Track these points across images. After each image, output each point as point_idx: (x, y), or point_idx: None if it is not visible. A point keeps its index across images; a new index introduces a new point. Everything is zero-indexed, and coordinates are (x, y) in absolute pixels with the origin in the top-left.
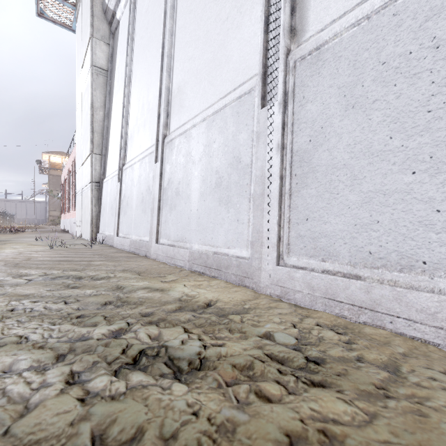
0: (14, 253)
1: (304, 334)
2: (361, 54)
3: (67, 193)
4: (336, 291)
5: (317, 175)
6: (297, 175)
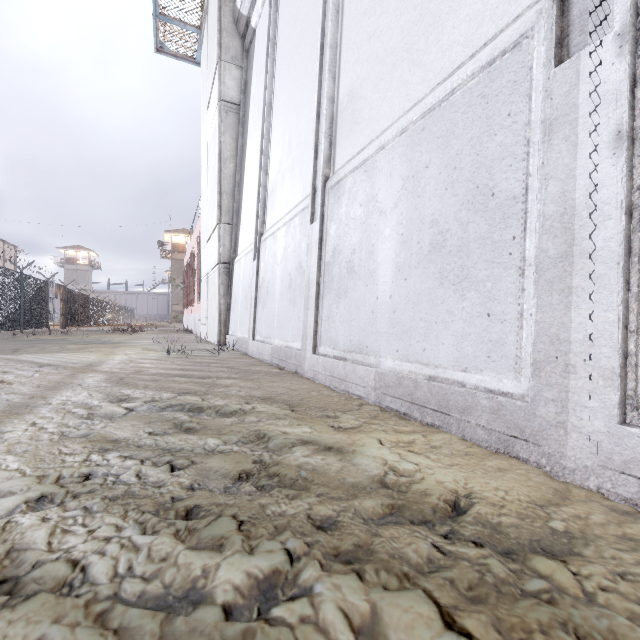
0: (124, 361)
1: None
2: None
3: (191, 281)
4: None
5: None
6: None
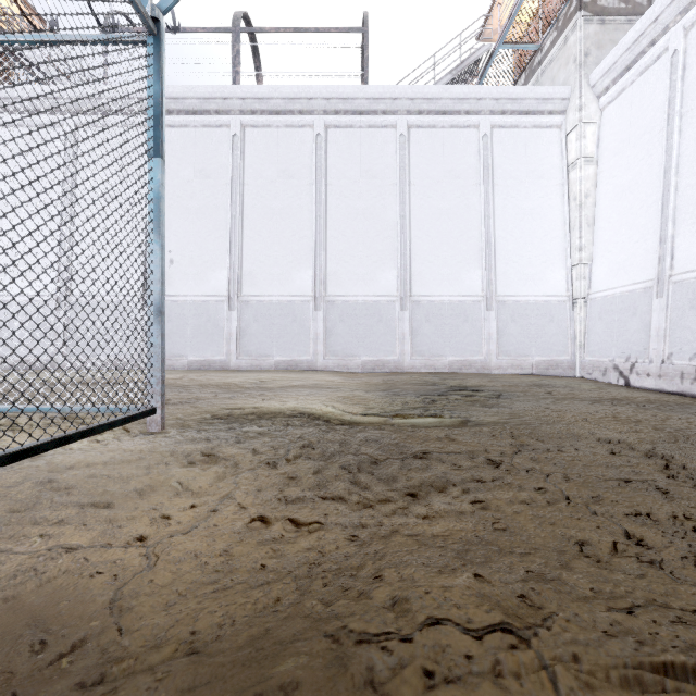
0: None
1: None
2: (172, 309)
3: None
4: (166, 363)
5: None
6: None
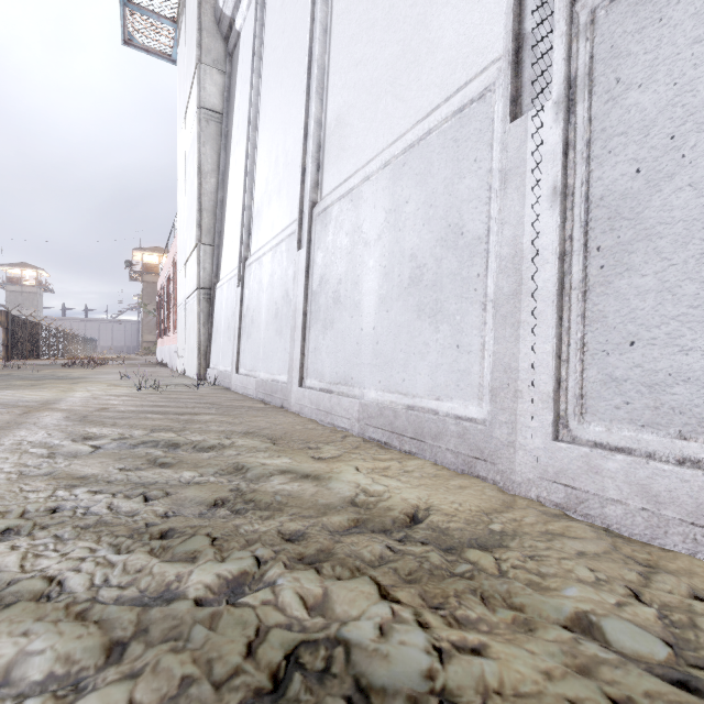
0: (87, 398)
1: (681, 628)
2: None
3: (166, 307)
4: None
5: (659, 245)
6: (602, 250)
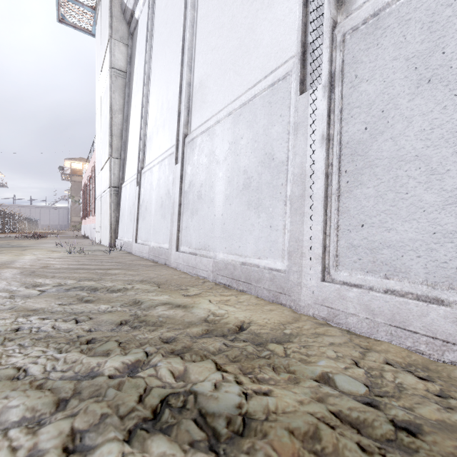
0: (33, 260)
1: (375, 378)
2: (440, 13)
3: (88, 198)
4: (407, 318)
5: (376, 171)
6: (347, 172)
